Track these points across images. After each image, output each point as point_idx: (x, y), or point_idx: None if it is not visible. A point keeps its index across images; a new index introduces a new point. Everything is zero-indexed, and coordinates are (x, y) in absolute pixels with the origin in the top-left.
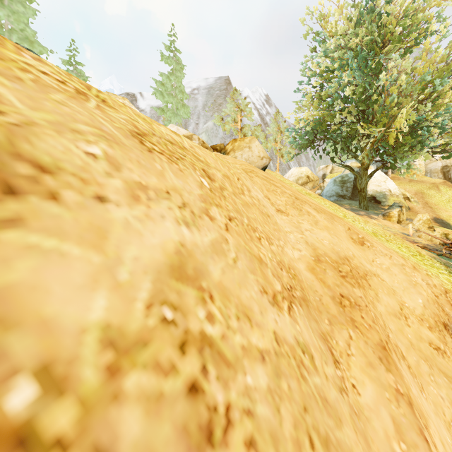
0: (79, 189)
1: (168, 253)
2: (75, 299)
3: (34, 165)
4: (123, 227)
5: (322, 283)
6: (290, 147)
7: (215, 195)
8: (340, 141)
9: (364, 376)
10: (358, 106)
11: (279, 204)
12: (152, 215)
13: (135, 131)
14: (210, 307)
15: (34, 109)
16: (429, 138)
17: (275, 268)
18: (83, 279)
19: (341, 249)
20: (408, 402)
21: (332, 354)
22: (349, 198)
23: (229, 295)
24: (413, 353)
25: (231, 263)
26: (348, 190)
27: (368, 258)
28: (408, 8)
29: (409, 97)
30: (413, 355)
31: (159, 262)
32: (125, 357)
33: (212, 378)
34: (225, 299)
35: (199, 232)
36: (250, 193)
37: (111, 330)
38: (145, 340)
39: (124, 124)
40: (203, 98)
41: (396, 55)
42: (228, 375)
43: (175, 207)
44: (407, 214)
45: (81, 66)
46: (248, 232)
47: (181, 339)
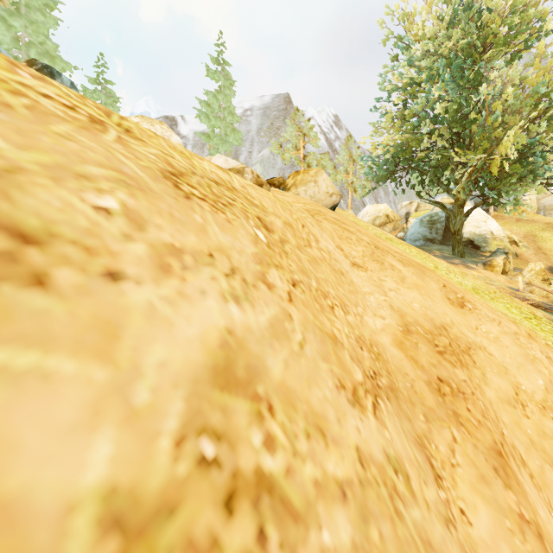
0: (81, 264)
1: (210, 349)
2: (60, 452)
3: (13, 234)
4: (144, 317)
5: (413, 363)
6: (365, 180)
7: (274, 251)
8: (428, 171)
9: (476, 496)
10: (451, 128)
11: (354, 256)
12: (189, 292)
13: (168, 170)
14: (269, 425)
15: (23, 147)
16: (544, 166)
17: (353, 348)
18: (77, 413)
19: (436, 315)
20: (537, 533)
21: (432, 467)
22: (439, 243)
23: (294, 401)
24: (535, 455)
25: (296, 349)
26: (438, 232)
27: (470, 325)
28: (516, 3)
29: (517, 115)
30: (535, 458)
31: (196, 364)
32: (138, 542)
33: (273, 547)
34: (290, 408)
35: (253, 309)
36: (318, 244)
37: (118, 498)
38: (171, 504)
39: (154, 162)
40: (257, 121)
41: (501, 62)
42: (296, 536)
43: (220, 276)
44: (514, 262)
45: (111, 84)
46: (317, 300)
47: (227, 489)
